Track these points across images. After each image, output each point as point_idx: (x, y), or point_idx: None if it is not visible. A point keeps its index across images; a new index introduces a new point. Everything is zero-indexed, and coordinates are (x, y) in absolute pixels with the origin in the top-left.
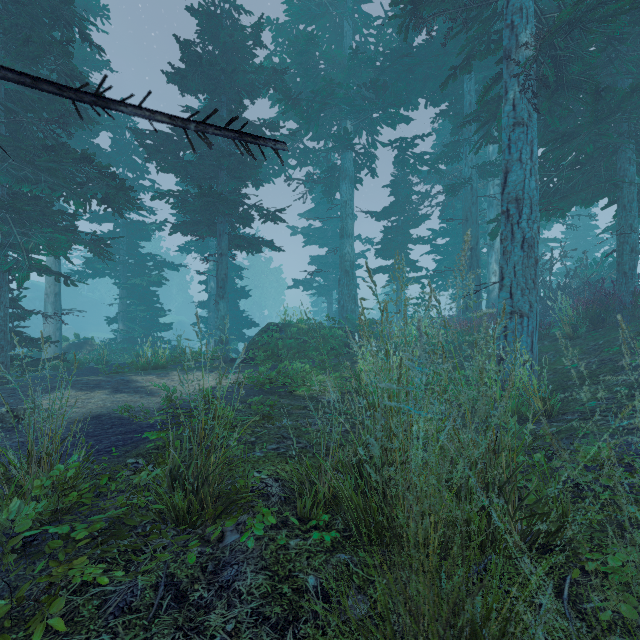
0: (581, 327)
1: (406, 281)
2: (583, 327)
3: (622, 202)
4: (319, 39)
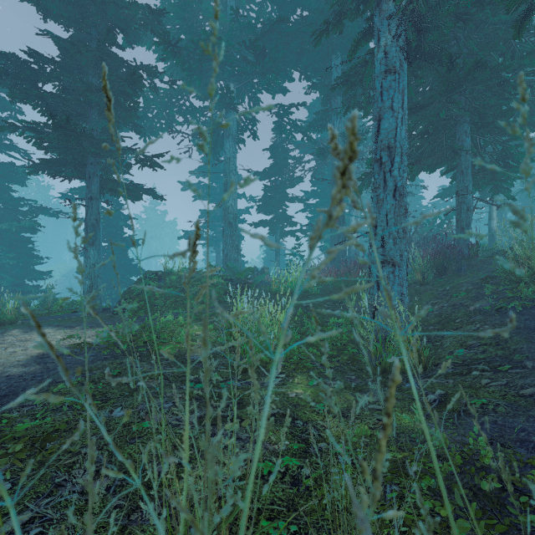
0: (429, 274)
1: (283, 234)
2: (431, 274)
3: (460, 168)
4: (205, 5)
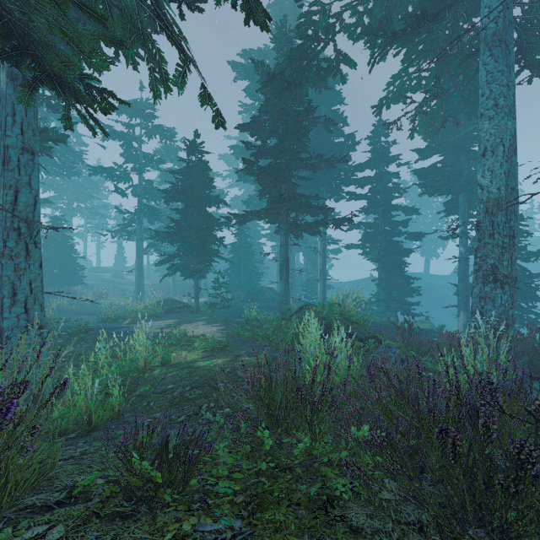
0: None
1: None
2: None
3: None
4: None
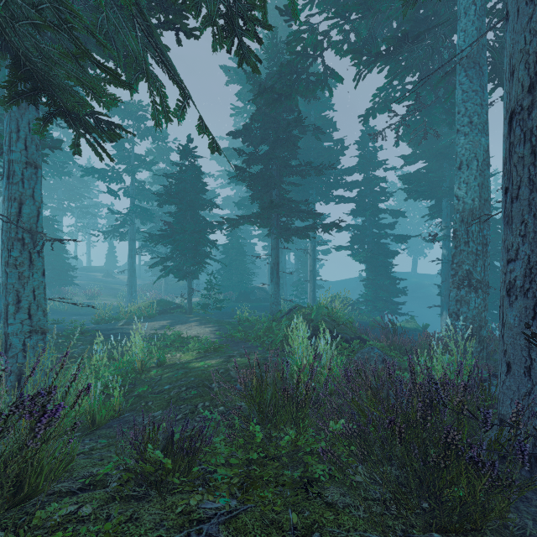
0: None
1: None
2: None
3: None
4: None
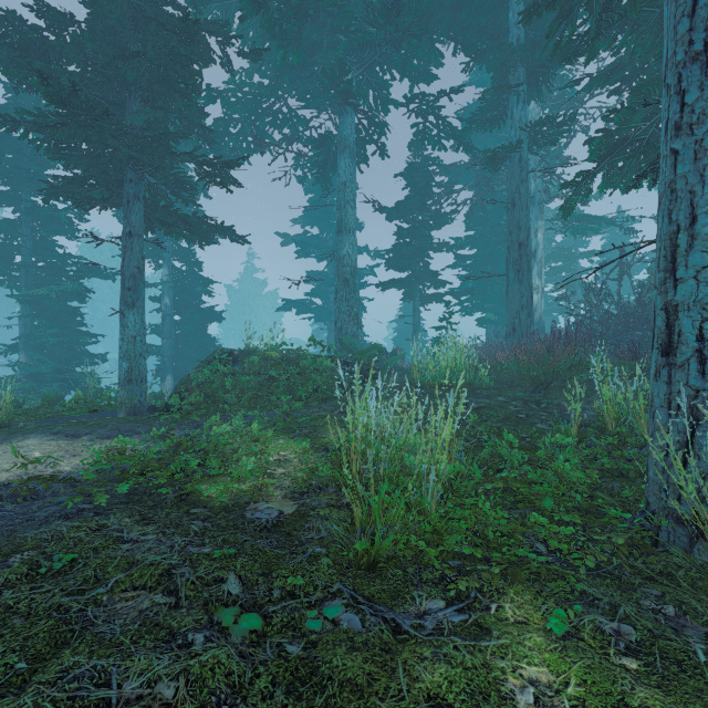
0: None
1: (425, 299)
2: None
3: None
4: None
